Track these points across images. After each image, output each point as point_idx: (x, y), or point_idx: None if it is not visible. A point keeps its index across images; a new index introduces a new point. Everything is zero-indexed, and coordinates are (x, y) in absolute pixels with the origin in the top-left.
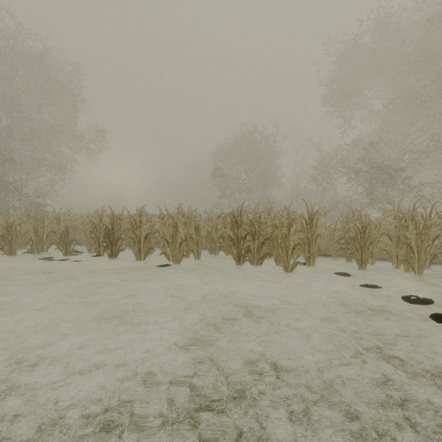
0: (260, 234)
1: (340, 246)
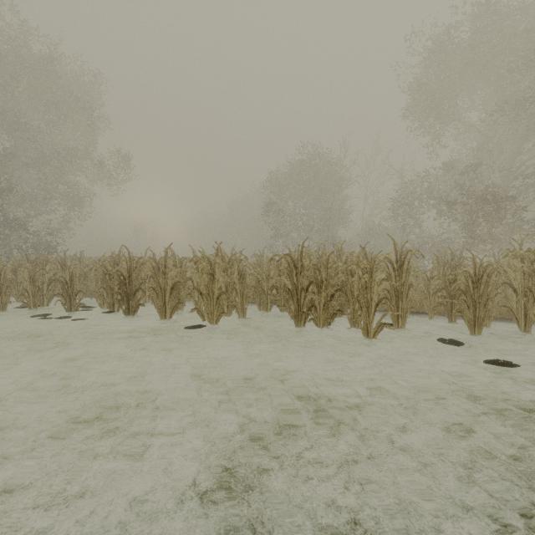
0: (329, 283)
1: (440, 301)
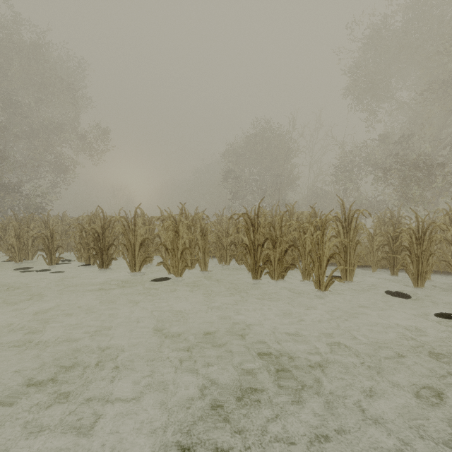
0: (283, 240)
1: (383, 256)
